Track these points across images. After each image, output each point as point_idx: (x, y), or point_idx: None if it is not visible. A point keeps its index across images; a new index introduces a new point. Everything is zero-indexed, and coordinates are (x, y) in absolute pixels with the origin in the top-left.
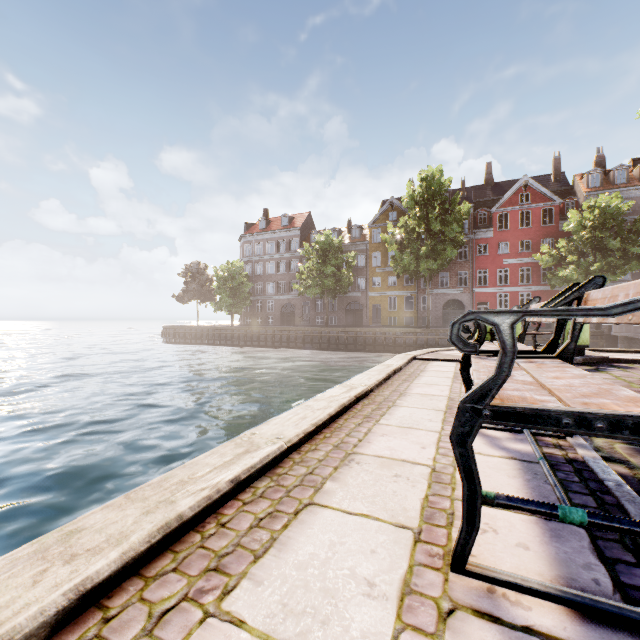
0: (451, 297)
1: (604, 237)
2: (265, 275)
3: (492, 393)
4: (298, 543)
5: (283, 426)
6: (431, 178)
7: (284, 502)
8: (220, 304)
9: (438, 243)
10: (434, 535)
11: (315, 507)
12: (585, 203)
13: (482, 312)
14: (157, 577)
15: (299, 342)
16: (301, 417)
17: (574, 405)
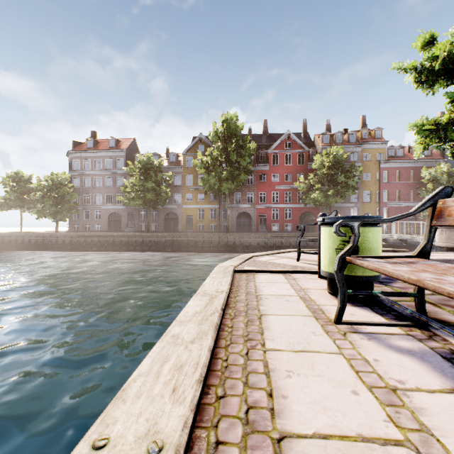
0: (242, 210)
1: (333, 174)
2: (93, 188)
3: None
4: None
5: None
6: (230, 120)
7: None
8: (43, 212)
9: (235, 169)
10: None
11: None
12: (324, 151)
13: None
14: None
15: (123, 245)
16: None
17: None
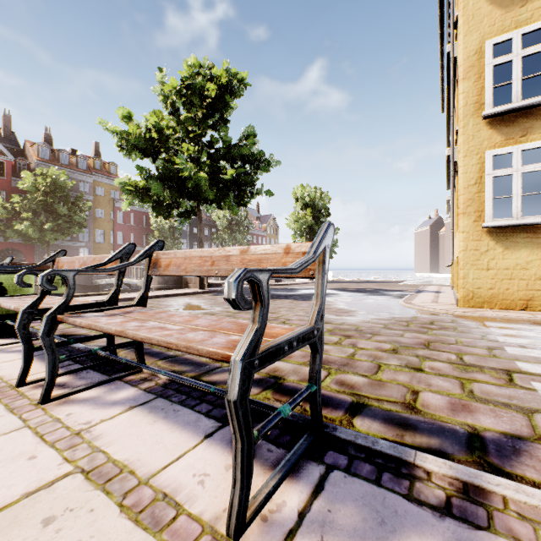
0: None
1: (55, 203)
2: None
3: (259, 342)
4: None
5: None
6: None
7: None
8: None
9: None
10: (185, 531)
11: None
12: (39, 169)
13: (255, 270)
14: None
15: None
16: None
17: None
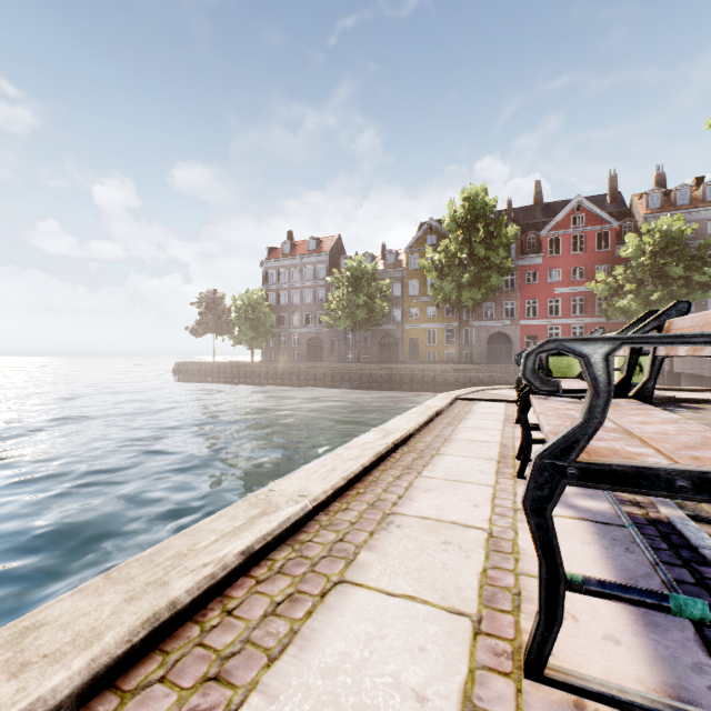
0: (496, 330)
1: (665, 264)
2: (289, 305)
3: (579, 446)
4: (325, 638)
5: (308, 480)
6: (475, 197)
7: (308, 579)
8: (239, 337)
9: (482, 270)
10: (498, 624)
11: (347, 586)
12: (644, 226)
13: (566, 339)
14: (138, 691)
15: (328, 380)
16: (329, 469)
17: (682, 460)
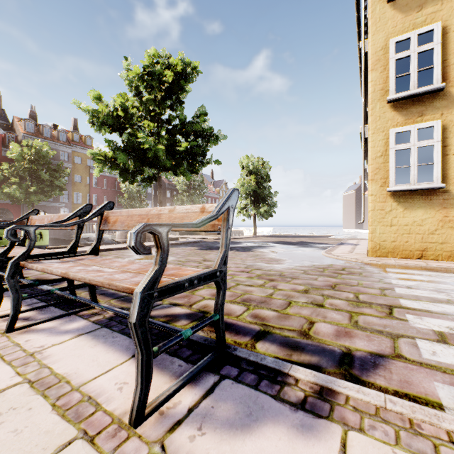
0: None
1: (38, 170)
2: None
3: (159, 279)
4: None
5: None
6: None
7: None
8: None
9: None
10: (98, 422)
11: None
12: (25, 141)
13: (154, 224)
14: None
15: None
16: None
17: (172, 276)
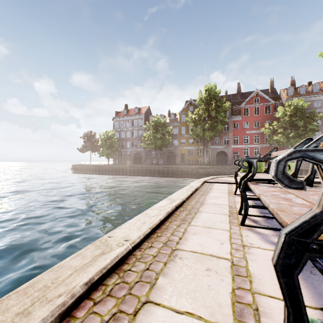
0: (220, 150)
1: (295, 120)
2: (126, 138)
3: (320, 228)
4: None
5: (130, 230)
6: (210, 89)
7: (126, 301)
8: (102, 153)
9: (214, 122)
10: None
11: (150, 305)
12: (286, 103)
13: (309, 150)
14: None
15: (143, 173)
16: (142, 222)
17: None
